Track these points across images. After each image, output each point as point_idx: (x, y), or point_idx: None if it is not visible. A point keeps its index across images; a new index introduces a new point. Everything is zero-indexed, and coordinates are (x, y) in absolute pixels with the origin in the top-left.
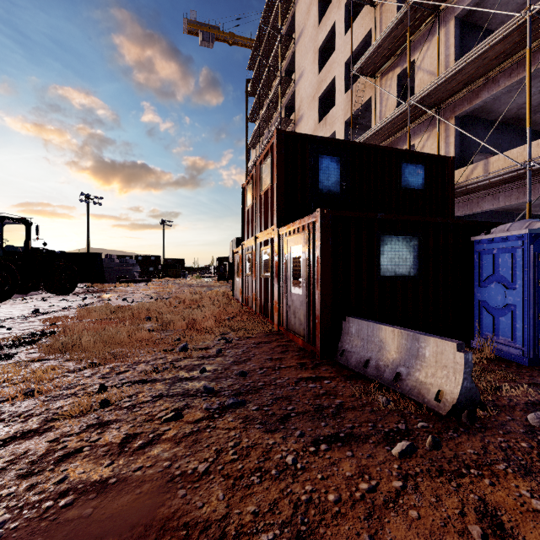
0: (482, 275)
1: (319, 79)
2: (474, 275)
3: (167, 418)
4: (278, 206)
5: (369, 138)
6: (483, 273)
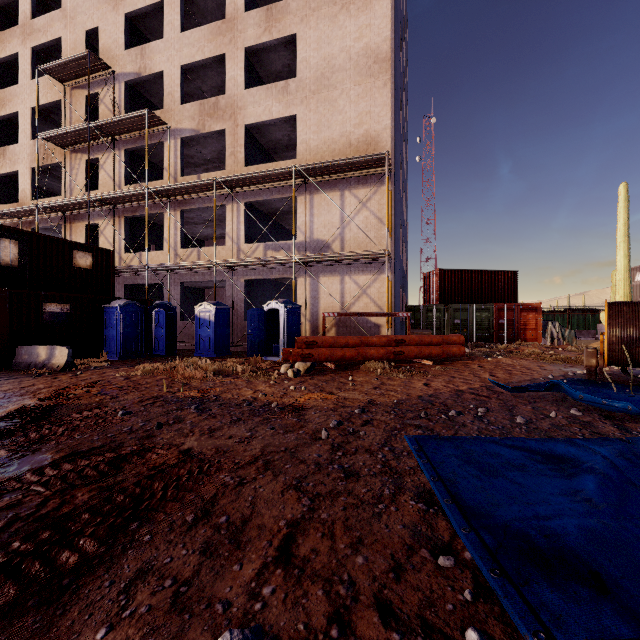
0: (107, 323)
1: None
2: (104, 324)
3: None
4: None
5: (58, 205)
6: (106, 323)
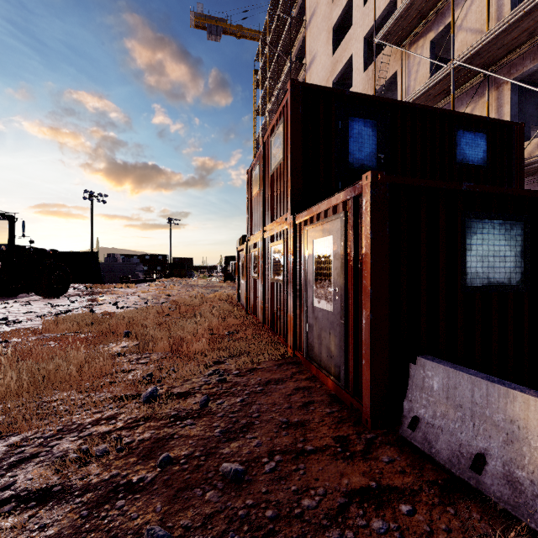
0: None
1: (333, 60)
2: None
3: None
4: (293, 185)
5: None
6: None
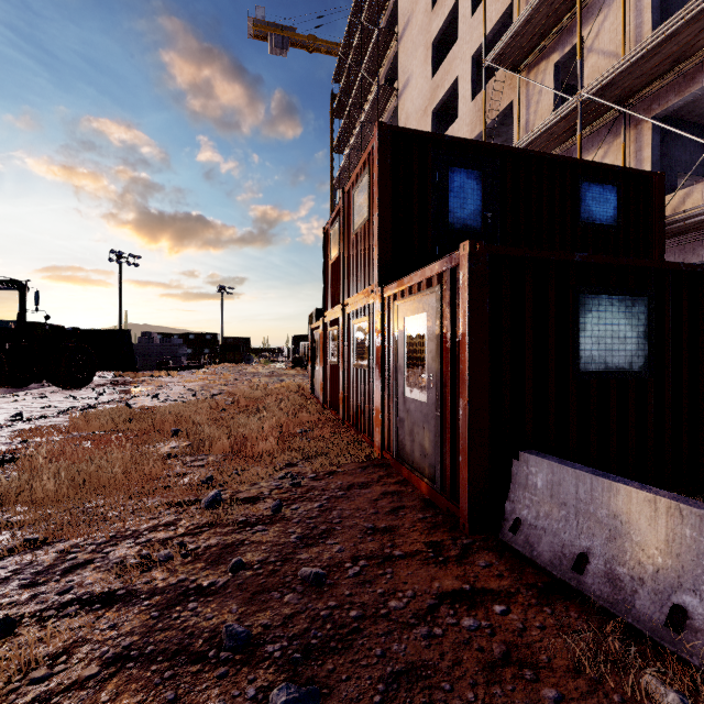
0: None
1: (433, 85)
2: None
3: None
4: (380, 250)
5: None
6: None
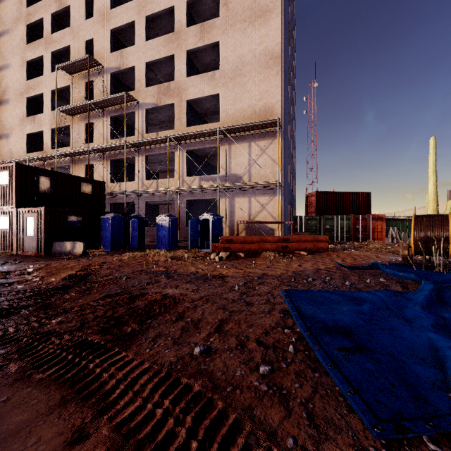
0: (103, 228)
1: (28, 84)
2: (101, 228)
3: (1, 264)
4: (16, 197)
5: (69, 153)
6: (103, 228)
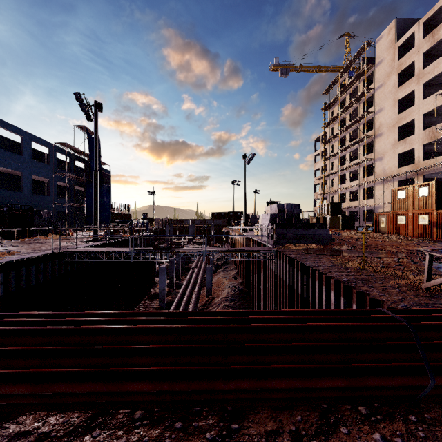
0: None
1: (399, 117)
2: None
3: None
4: (435, 203)
5: None
6: None
